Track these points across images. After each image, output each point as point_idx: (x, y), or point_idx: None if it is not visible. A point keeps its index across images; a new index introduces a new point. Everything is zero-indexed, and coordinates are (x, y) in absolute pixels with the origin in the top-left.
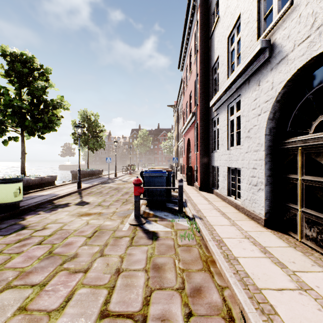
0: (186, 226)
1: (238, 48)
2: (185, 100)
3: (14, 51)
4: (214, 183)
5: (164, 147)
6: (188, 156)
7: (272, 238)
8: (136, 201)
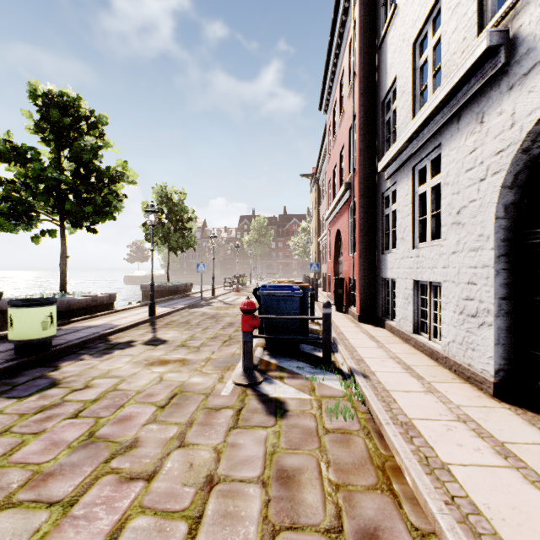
0: (338, 390)
1: (435, 58)
2: (332, 163)
3: (49, 90)
4: (386, 309)
5: (294, 245)
6: (337, 261)
7: (515, 424)
8: (245, 341)
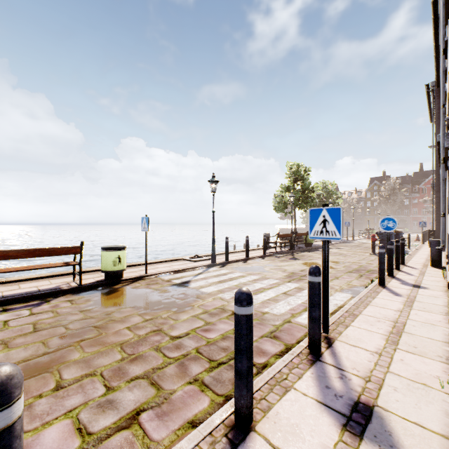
0: None
1: None
2: None
3: (293, 164)
4: None
5: (427, 203)
6: None
7: None
8: (372, 244)
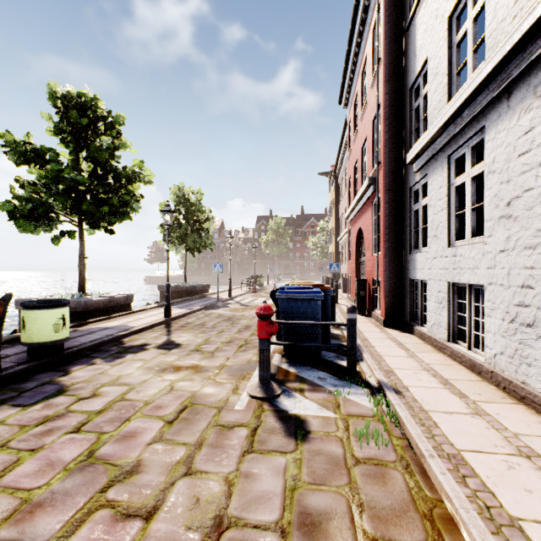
0: (367, 407)
1: (476, 31)
2: (352, 158)
3: (68, 91)
4: (414, 313)
5: (312, 245)
6: (358, 261)
7: None
8: (261, 349)
